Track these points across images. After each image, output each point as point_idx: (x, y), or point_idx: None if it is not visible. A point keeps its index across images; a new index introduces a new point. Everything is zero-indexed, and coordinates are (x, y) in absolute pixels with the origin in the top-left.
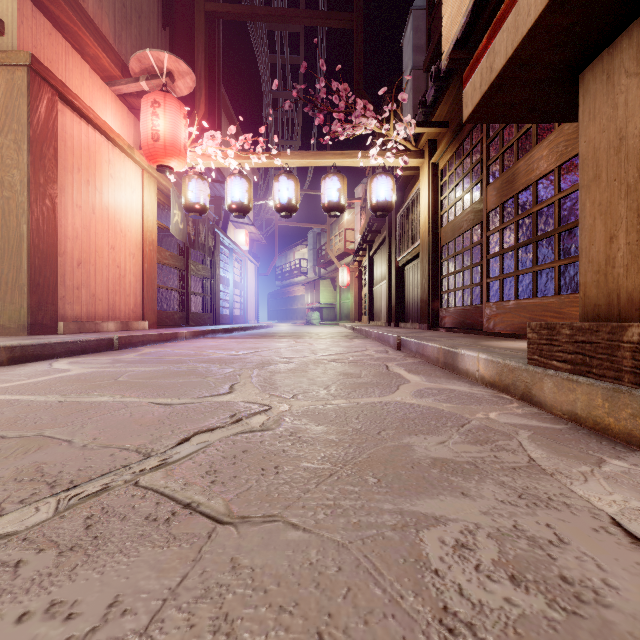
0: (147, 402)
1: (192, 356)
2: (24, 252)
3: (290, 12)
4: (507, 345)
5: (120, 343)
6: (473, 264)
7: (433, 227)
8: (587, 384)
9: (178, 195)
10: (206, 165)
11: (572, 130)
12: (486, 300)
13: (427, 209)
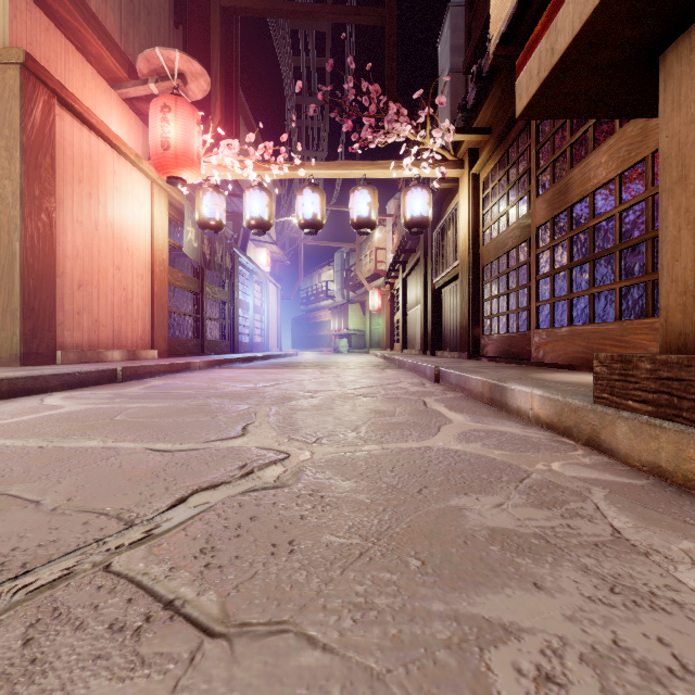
0: (143, 448)
1: (204, 389)
2: (17, 273)
3: (315, 7)
4: (563, 378)
5: (124, 374)
6: (519, 286)
7: (474, 245)
8: (675, 430)
9: (192, 210)
10: (222, 177)
11: (636, 132)
12: (535, 326)
13: (467, 225)
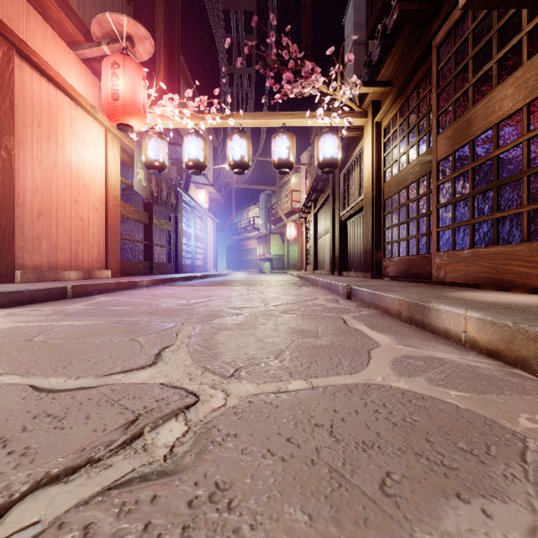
0: (27, 385)
1: (140, 306)
2: None
3: None
4: (481, 297)
5: (74, 292)
6: (419, 215)
7: (376, 182)
8: None
9: (141, 155)
10: (165, 126)
11: None
12: (435, 249)
13: (371, 165)
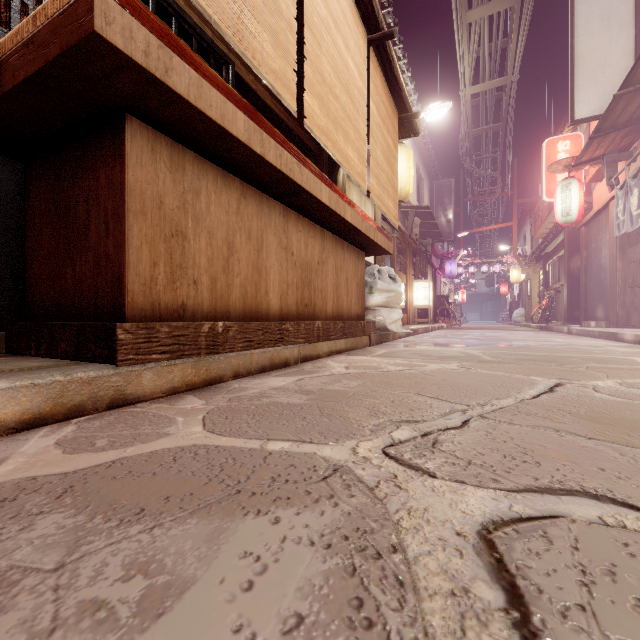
0: None
1: None
2: None
3: None
4: None
5: None
6: None
7: None
8: (182, 363)
9: None
10: None
11: None
12: None
13: None
